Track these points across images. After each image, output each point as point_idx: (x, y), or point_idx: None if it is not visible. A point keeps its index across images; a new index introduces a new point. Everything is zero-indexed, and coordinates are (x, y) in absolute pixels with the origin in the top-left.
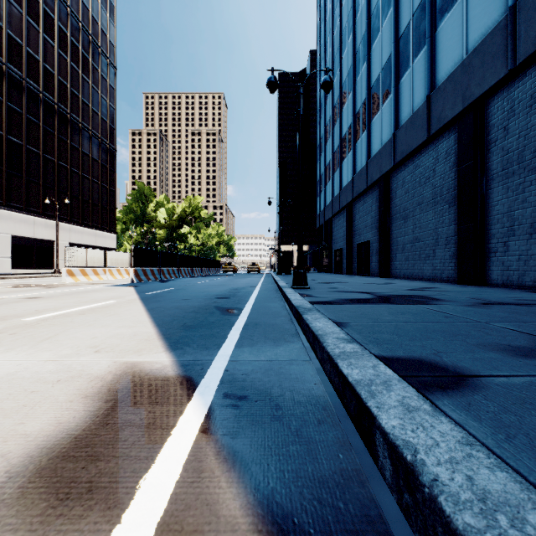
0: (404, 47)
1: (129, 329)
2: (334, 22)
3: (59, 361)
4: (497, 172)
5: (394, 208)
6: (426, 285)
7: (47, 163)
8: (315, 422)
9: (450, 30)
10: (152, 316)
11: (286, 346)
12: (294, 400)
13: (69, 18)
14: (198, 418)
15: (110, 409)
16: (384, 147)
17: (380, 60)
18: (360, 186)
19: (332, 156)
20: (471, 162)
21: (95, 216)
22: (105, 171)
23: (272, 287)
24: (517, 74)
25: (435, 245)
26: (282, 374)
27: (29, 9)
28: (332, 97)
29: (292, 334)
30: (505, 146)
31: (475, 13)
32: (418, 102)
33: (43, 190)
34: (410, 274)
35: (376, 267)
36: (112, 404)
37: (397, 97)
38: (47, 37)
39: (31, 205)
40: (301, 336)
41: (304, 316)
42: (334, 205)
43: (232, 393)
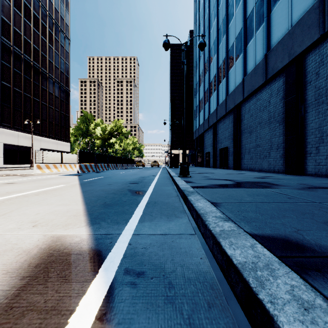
0: (249, 24)
1: (65, 207)
2: (205, 11)
3: (2, 235)
4: (311, 102)
5: (243, 126)
6: (265, 174)
7: (26, 99)
8: (205, 305)
9: (280, 12)
10: (84, 196)
11: (176, 221)
12: (184, 277)
13: (40, 9)
14: (98, 300)
15: (22, 287)
16: (237, 88)
17: (234, 33)
18: (221, 112)
19: (204, 94)
20: (294, 96)
21: (56, 132)
22: (63, 104)
23: (166, 176)
24: (325, 38)
25: (270, 149)
26: (174, 248)
27: (15, 2)
28: (203, 58)
29: (180, 211)
30: (317, 85)
31: (297, 0)
32: (259, 58)
33: (23, 115)
34: (254, 167)
35: (231, 163)
36: (25, 282)
37: (245, 56)
38: (26, 20)
39: (16, 125)
40: (185, 206)
41: (189, 197)
42: (205, 125)
43: (132, 268)
